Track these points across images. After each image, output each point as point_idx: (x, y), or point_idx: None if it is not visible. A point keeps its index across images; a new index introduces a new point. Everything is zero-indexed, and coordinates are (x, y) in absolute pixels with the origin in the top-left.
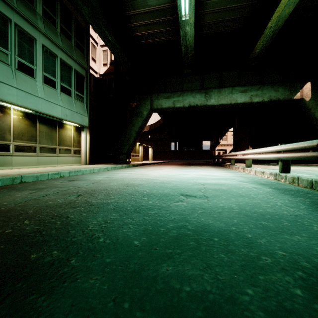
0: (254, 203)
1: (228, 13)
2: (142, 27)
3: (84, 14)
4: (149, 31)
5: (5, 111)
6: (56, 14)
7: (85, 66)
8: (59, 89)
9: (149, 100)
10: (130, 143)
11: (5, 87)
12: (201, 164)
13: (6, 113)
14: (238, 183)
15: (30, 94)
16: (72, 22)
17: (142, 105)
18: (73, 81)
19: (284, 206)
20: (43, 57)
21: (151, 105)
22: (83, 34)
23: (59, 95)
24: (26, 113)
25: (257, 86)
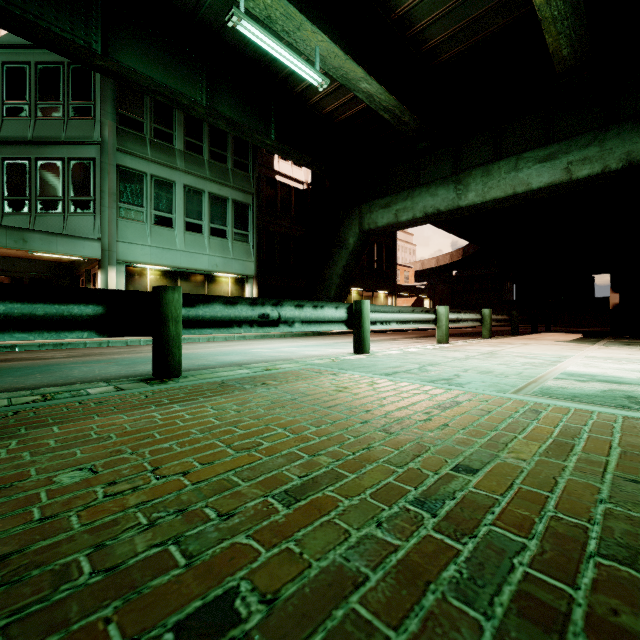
0: (100, 370)
1: (473, 2)
2: (329, 97)
3: (223, 128)
4: (342, 98)
5: (142, 272)
6: (203, 138)
7: (249, 190)
8: (208, 233)
9: (357, 216)
10: (331, 296)
11: (138, 248)
12: (477, 335)
13: (143, 275)
14: (230, 360)
15: (166, 249)
16: (229, 136)
17: (347, 228)
18: (231, 217)
19: (101, 373)
20: (186, 200)
21: (360, 224)
22: (247, 145)
23: (207, 240)
24: (164, 271)
25: (586, 136)
